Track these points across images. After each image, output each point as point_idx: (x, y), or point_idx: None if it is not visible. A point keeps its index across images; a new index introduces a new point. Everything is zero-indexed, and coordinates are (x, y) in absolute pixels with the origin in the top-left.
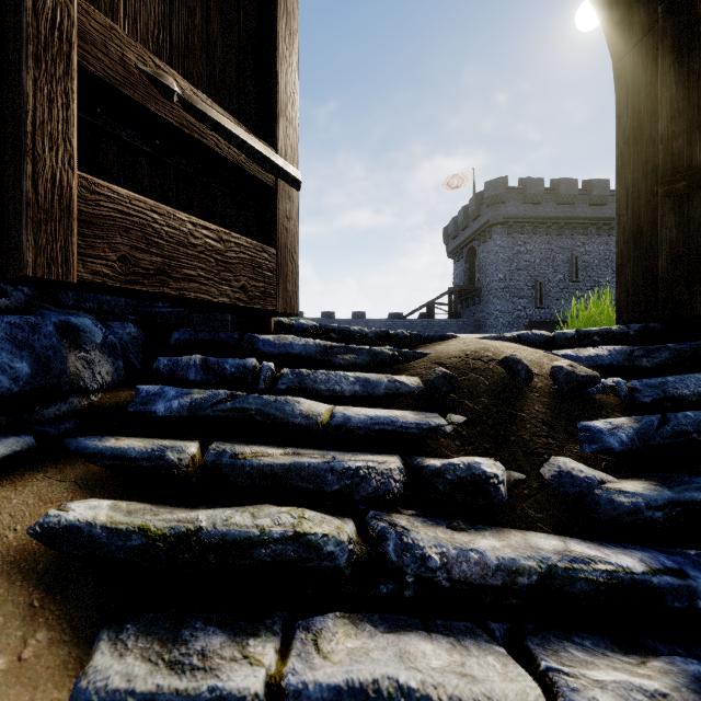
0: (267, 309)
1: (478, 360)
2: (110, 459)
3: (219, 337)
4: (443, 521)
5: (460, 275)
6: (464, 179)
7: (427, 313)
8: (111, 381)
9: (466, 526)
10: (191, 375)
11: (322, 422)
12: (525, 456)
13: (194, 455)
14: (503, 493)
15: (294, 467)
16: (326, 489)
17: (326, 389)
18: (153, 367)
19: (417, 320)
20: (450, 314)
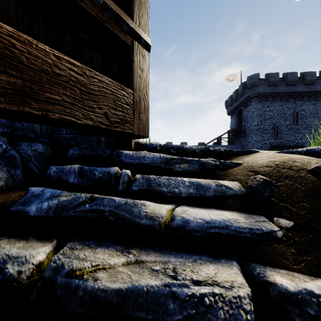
0: (125, 131)
1: (288, 169)
2: None
3: (97, 152)
4: None
5: (234, 123)
6: (236, 76)
7: (217, 142)
8: (3, 185)
9: None
10: (71, 179)
11: (164, 222)
12: None
13: (41, 262)
14: None
15: (130, 292)
16: (167, 319)
17: (168, 191)
18: (47, 173)
19: (212, 145)
20: (229, 143)
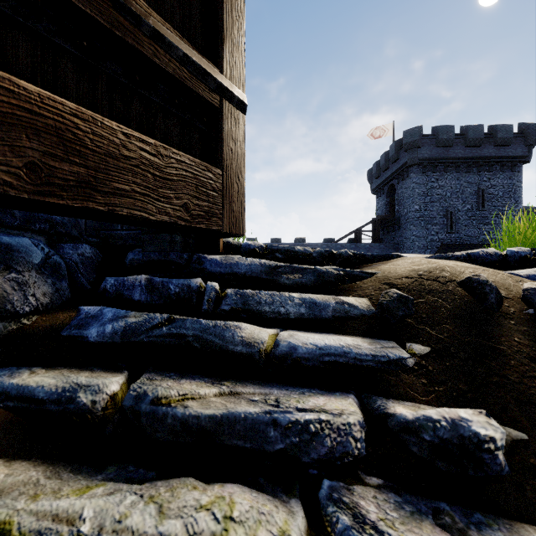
0: (212, 229)
1: (433, 281)
2: (14, 400)
3: (169, 258)
4: (423, 504)
5: (382, 207)
6: (385, 130)
7: (355, 238)
8: (49, 303)
9: (459, 516)
10: (136, 295)
11: (265, 350)
12: (518, 405)
13: (115, 393)
14: (502, 462)
15: (226, 419)
16: (267, 448)
17: (271, 311)
18: (101, 287)
19: (347, 244)
20: (374, 239)
